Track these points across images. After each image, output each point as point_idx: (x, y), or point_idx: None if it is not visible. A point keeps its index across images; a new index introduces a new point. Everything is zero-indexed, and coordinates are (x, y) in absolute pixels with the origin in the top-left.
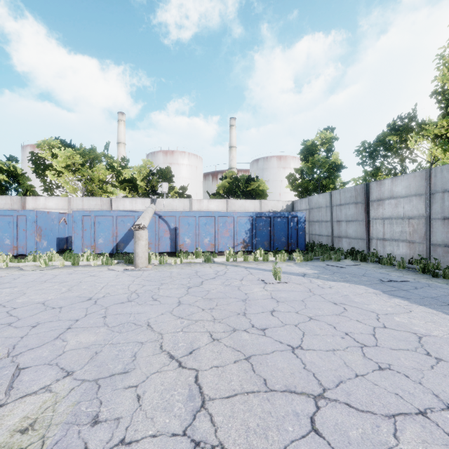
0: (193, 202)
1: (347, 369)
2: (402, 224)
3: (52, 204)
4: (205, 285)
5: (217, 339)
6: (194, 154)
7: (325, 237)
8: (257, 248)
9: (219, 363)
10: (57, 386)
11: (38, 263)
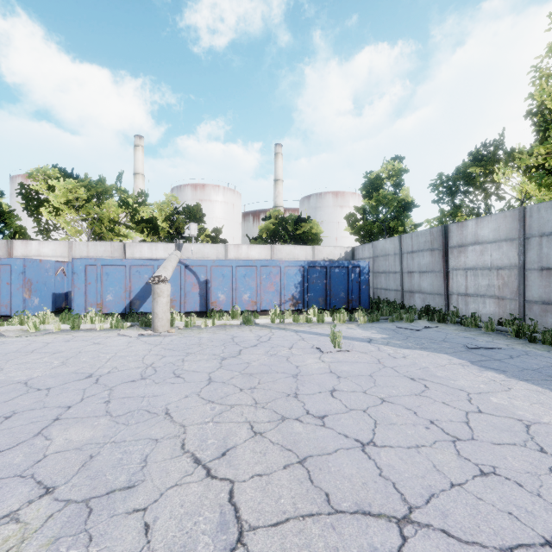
0: (229, 248)
1: (438, 475)
2: (489, 276)
3: (48, 250)
4: (244, 356)
5: (259, 433)
6: (231, 189)
7: (394, 292)
8: (310, 305)
9: (263, 469)
10: (28, 511)
11: (25, 327)
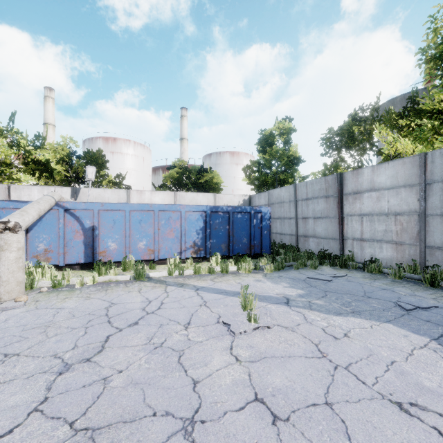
0: (131, 193)
1: None
2: (386, 222)
3: None
4: (108, 355)
5: None
6: (141, 144)
7: (289, 236)
8: (212, 252)
9: None
10: None
11: None
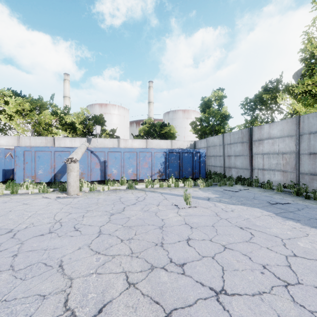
0: (120, 141)
1: None
2: (277, 158)
3: (4, 142)
4: (127, 212)
5: (133, 284)
6: (122, 107)
7: (219, 167)
8: (170, 176)
9: None
10: None
11: None
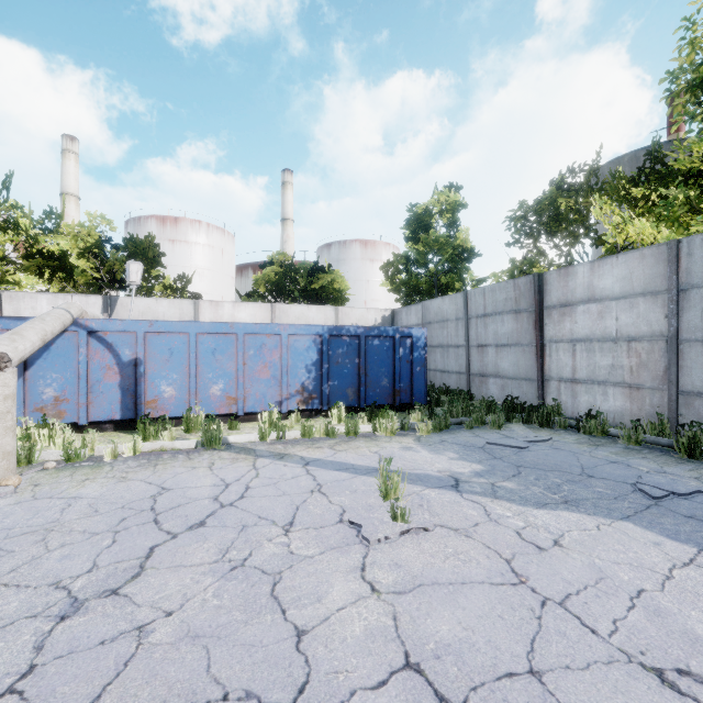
0: (201, 306)
1: None
2: (614, 352)
3: None
4: (149, 582)
5: None
6: (219, 227)
7: (455, 375)
8: (333, 401)
9: None
10: None
11: None
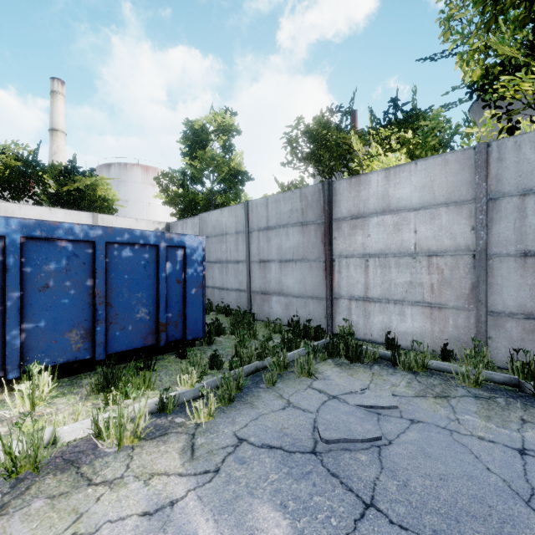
0: None
1: None
2: (412, 268)
3: None
4: None
5: None
6: None
7: (235, 293)
8: (33, 358)
9: None
10: None
11: None
